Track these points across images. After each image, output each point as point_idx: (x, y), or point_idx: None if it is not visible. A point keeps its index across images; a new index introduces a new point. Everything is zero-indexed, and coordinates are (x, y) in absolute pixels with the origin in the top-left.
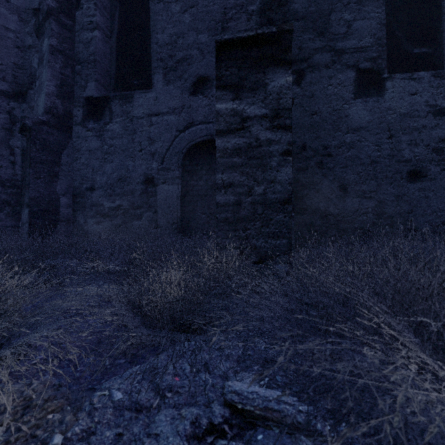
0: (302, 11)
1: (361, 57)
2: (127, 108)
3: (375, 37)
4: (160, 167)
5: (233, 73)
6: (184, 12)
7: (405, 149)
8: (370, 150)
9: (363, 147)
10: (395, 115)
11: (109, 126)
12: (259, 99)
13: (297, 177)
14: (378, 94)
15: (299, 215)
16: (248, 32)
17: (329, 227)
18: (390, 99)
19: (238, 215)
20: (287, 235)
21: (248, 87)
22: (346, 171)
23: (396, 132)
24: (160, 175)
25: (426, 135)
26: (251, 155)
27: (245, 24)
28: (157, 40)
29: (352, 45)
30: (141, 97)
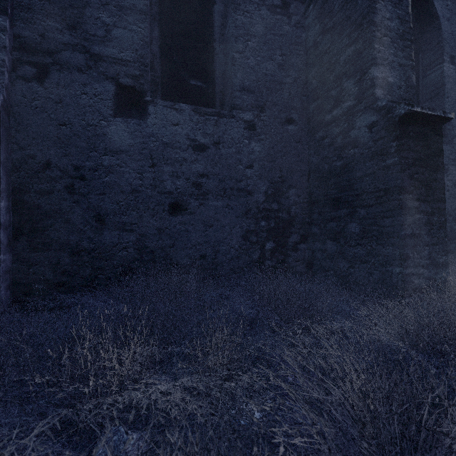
0: None
1: (122, 71)
2: None
3: (137, 53)
4: None
5: None
6: None
7: (167, 180)
8: (131, 177)
9: (124, 173)
10: (158, 143)
11: None
12: None
13: (38, 202)
14: (140, 116)
15: (40, 251)
16: None
17: (83, 265)
18: (153, 125)
19: None
20: None
21: None
22: (104, 199)
23: (159, 161)
24: None
25: (187, 168)
26: None
27: None
28: None
29: (111, 54)
30: None
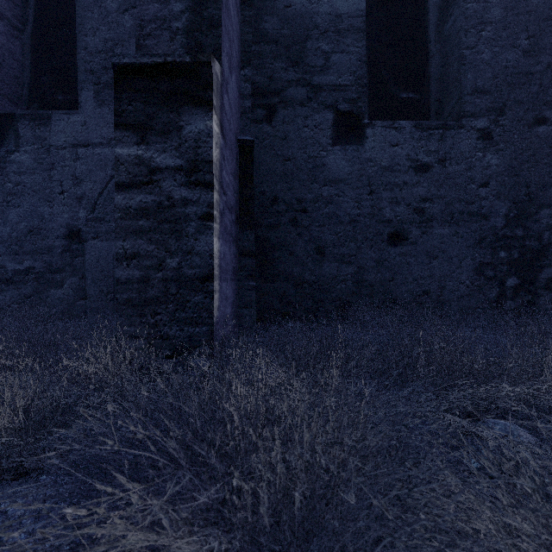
0: (274, 33)
1: (340, 97)
2: (42, 133)
3: (355, 75)
4: (89, 217)
5: (137, 109)
6: (124, 12)
7: (386, 207)
8: (349, 207)
9: (342, 202)
10: (376, 167)
11: (14, 157)
12: (172, 145)
13: (268, 236)
14: (358, 142)
15: (269, 282)
16: (155, 58)
17: (305, 297)
18: (371, 149)
19: (146, 295)
20: (208, 321)
21: (158, 130)
22: (323, 230)
23: (377, 187)
24: (89, 227)
25: (407, 193)
26: (162, 217)
27: (168, 45)
28: (86, 45)
29: (330, 81)
30: (62, 120)
